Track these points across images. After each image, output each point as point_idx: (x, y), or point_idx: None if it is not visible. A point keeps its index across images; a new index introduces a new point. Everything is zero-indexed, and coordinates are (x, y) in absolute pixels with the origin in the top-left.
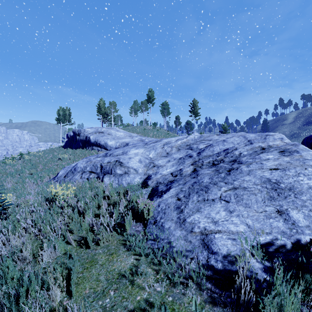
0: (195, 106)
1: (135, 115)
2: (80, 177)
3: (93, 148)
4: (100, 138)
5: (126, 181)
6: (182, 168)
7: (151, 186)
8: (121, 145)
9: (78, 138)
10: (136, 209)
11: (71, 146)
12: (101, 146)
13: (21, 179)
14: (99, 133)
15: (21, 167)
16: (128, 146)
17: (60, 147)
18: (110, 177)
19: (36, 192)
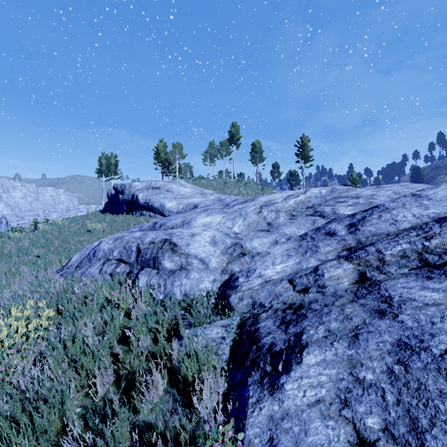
0: (305, 145)
1: (211, 164)
2: (98, 271)
3: (142, 213)
4: (153, 197)
5: (181, 288)
6: (318, 269)
7: (239, 313)
8: (186, 208)
9: (121, 198)
10: (186, 441)
11: (112, 211)
12: (154, 211)
13: (15, 267)
14: (152, 190)
15: (28, 244)
16: (196, 209)
17: (97, 212)
18: (150, 275)
19: (2, 306)
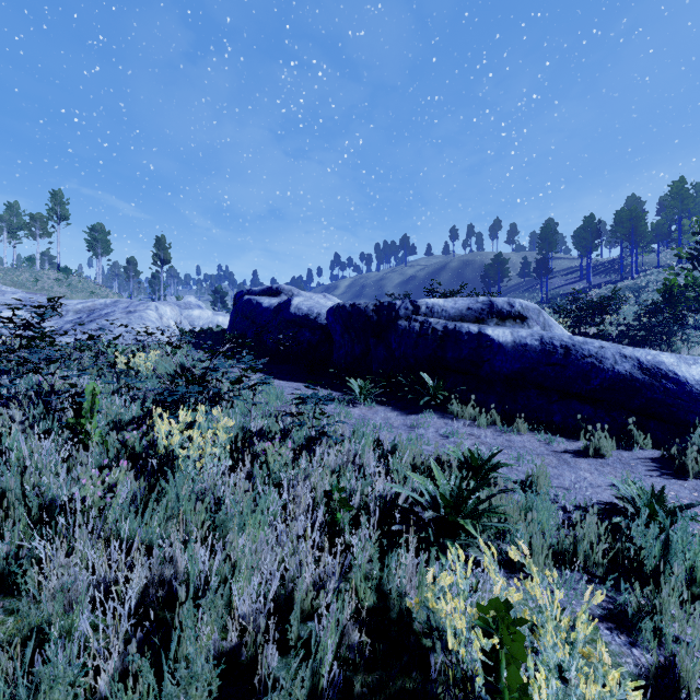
0: (162, 247)
1: (11, 240)
2: None
3: None
4: None
5: None
6: (64, 326)
7: None
8: None
9: None
10: None
11: None
12: None
13: None
14: None
15: None
16: None
17: None
18: None
19: None
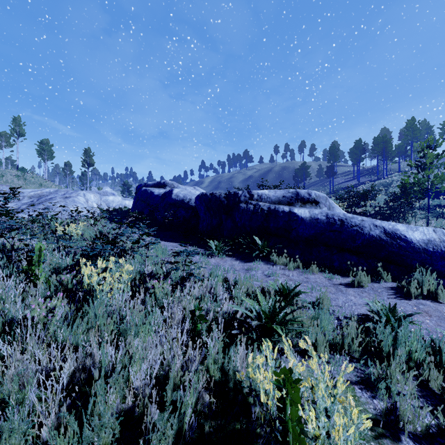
0: (88, 155)
1: None
2: None
3: None
4: None
5: None
6: (21, 206)
7: None
8: None
9: None
10: None
11: None
12: None
13: None
14: None
15: None
16: None
17: None
18: None
19: None
